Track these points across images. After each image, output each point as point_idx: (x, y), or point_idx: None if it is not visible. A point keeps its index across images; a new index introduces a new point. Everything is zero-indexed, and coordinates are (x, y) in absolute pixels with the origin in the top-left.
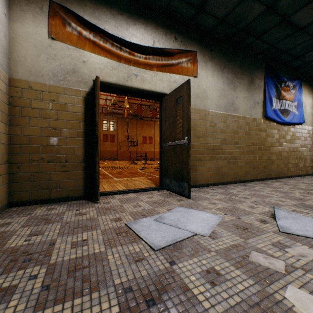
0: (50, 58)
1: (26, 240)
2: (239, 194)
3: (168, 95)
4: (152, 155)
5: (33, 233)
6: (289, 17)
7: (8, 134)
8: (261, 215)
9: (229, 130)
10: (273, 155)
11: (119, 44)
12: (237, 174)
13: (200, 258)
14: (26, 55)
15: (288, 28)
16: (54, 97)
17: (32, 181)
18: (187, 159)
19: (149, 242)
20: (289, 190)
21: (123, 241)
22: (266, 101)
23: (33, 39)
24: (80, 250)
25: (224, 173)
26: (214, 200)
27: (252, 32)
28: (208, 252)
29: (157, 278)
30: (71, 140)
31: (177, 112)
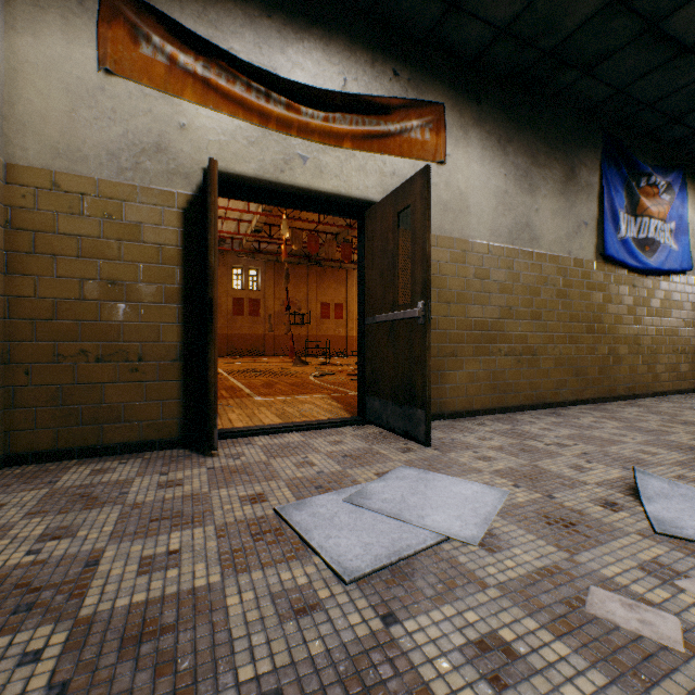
0: (102, 119)
1: (30, 551)
2: (545, 437)
3: (379, 205)
4: (343, 345)
5: (50, 532)
6: (662, 21)
7: (2, 294)
8: (604, 490)
9: (519, 287)
10: (620, 345)
11: (263, 85)
12: (539, 388)
13: (460, 605)
14: (46, 111)
15: (659, 47)
16: (112, 209)
17: (60, 405)
18: (422, 353)
19: (332, 561)
20: (662, 427)
21: (267, 556)
22: (605, 220)
23: (62, 74)
24: (159, 580)
25: (507, 387)
26: (487, 450)
27: (573, 57)
28: (480, 587)
29: (350, 662)
30: (152, 309)
31: (400, 244)
